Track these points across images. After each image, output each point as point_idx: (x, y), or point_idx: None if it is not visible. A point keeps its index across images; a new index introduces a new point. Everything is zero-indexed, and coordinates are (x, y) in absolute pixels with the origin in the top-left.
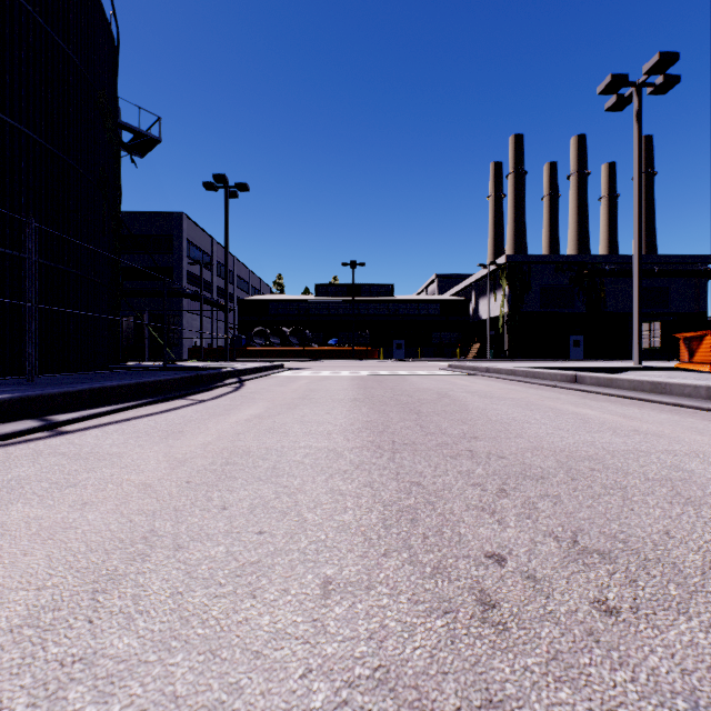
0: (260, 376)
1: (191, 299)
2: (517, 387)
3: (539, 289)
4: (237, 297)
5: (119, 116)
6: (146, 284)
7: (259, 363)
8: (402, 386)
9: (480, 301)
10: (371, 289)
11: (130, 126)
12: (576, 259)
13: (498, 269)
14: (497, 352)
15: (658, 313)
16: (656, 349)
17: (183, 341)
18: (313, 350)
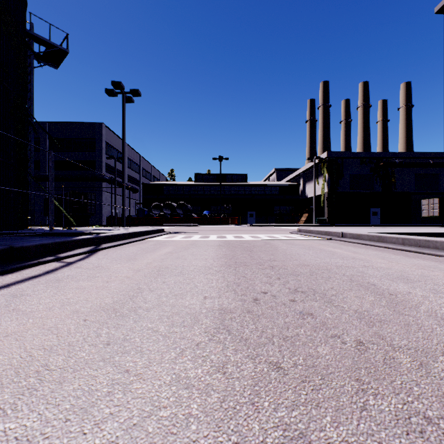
0: (128, 241)
1: (108, 183)
2: (430, 262)
3: (349, 176)
4: (142, 182)
5: (33, 30)
6: (76, 172)
7: (143, 228)
8: (280, 259)
9: (306, 185)
10: (232, 177)
11: (41, 37)
12: (375, 155)
13: (320, 162)
14: (320, 220)
15: (431, 193)
16: (434, 217)
17: (102, 212)
18: (193, 218)
